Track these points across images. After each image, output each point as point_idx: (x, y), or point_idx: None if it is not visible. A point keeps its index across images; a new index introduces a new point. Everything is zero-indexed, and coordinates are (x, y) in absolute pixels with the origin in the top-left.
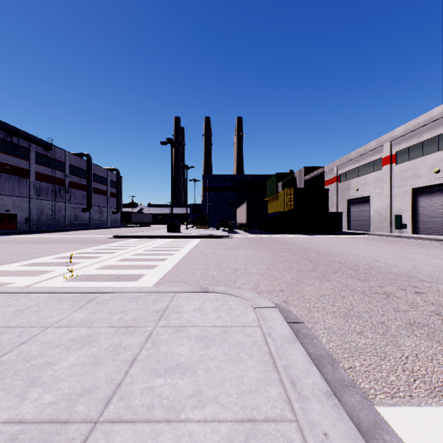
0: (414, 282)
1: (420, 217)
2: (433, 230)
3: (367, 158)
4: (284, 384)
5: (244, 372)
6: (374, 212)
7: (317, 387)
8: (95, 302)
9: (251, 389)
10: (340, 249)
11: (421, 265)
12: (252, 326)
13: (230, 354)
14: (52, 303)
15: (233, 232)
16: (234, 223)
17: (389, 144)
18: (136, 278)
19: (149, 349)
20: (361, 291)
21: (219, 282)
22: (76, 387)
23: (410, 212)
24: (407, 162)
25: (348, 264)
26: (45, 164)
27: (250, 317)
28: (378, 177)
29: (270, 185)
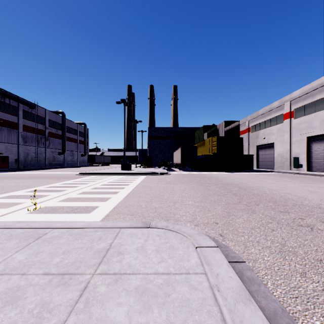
0: None
1: (313, 159)
2: (323, 169)
3: (271, 114)
4: None
5: None
6: (277, 154)
7: None
8: (42, 239)
9: None
10: (256, 184)
11: None
12: (197, 273)
13: (175, 321)
14: (0, 241)
15: (171, 170)
16: (172, 163)
17: (289, 103)
18: (90, 210)
19: (79, 313)
20: (286, 224)
21: (161, 214)
22: None
23: (306, 155)
24: (303, 117)
25: (266, 197)
26: (30, 119)
27: (193, 260)
28: (281, 128)
29: (199, 134)
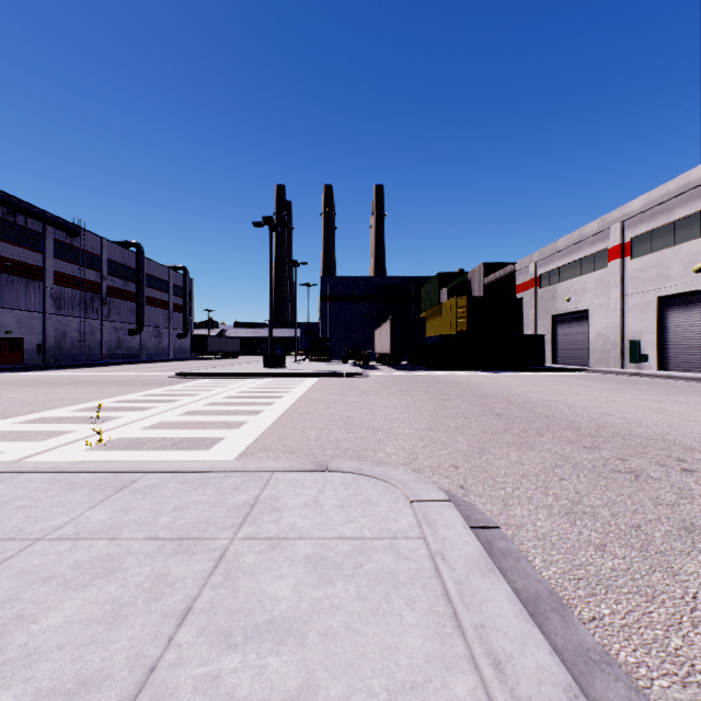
0: (678, 452)
1: (670, 343)
2: (692, 365)
3: (584, 248)
4: (480, 668)
5: (399, 639)
6: (596, 335)
7: (547, 676)
8: (131, 489)
9: (415, 679)
10: (545, 395)
11: (683, 422)
12: (410, 537)
13: (370, 596)
14: (55, 492)
15: (370, 367)
16: (372, 354)
17: (620, 226)
18: (209, 445)
19: (217, 587)
20: (590, 468)
21: (348, 451)
22: (66, 676)
23: (655, 336)
24: (649, 254)
25: (561, 421)
26: (69, 259)
27: (404, 519)
28: (603, 279)
29: (429, 292)
